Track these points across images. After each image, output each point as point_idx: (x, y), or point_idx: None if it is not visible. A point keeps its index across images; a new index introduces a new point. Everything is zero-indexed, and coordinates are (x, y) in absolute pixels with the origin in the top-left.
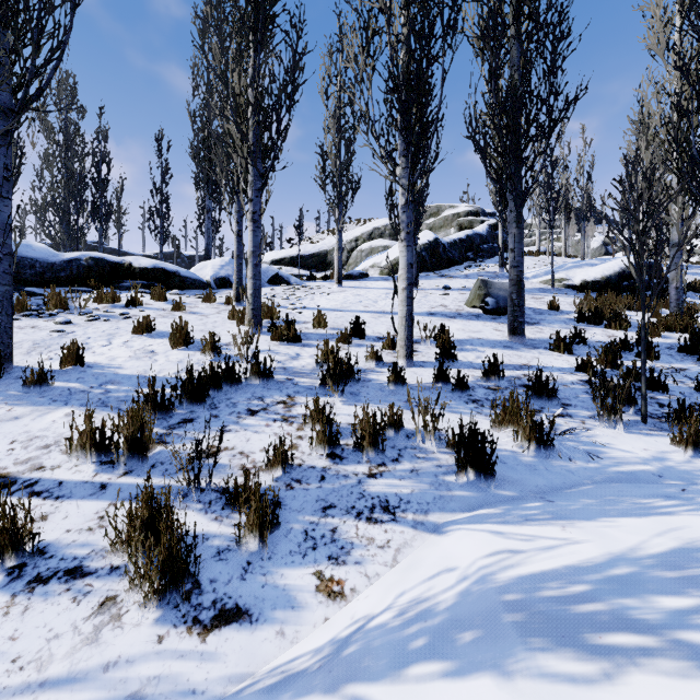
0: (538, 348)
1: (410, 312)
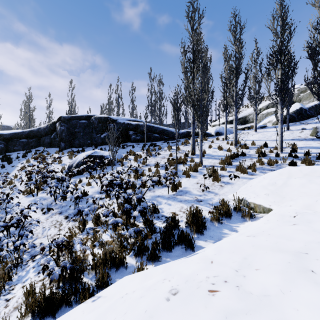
0: None
1: (282, 140)
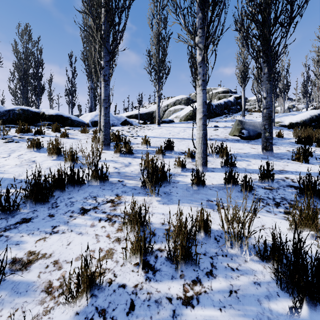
0: (284, 159)
1: (205, 134)
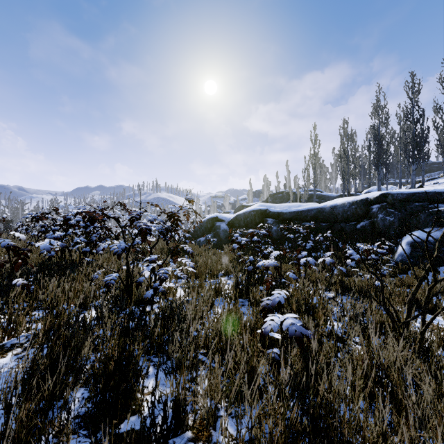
0: None
1: None
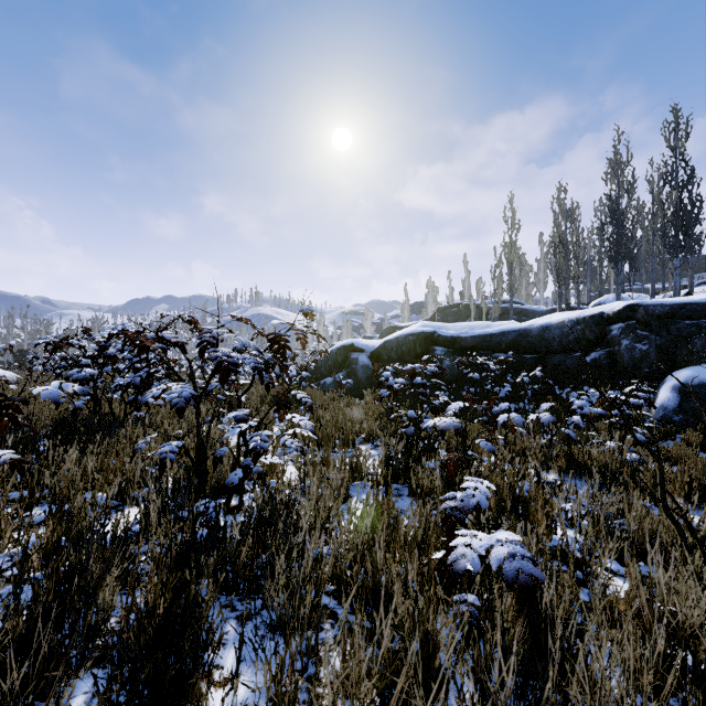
0: None
1: None
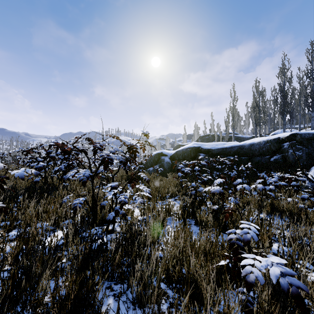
0: None
1: None
